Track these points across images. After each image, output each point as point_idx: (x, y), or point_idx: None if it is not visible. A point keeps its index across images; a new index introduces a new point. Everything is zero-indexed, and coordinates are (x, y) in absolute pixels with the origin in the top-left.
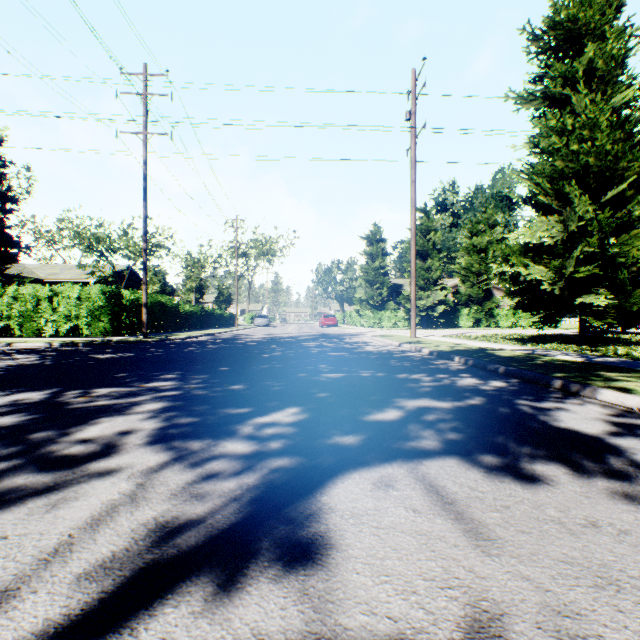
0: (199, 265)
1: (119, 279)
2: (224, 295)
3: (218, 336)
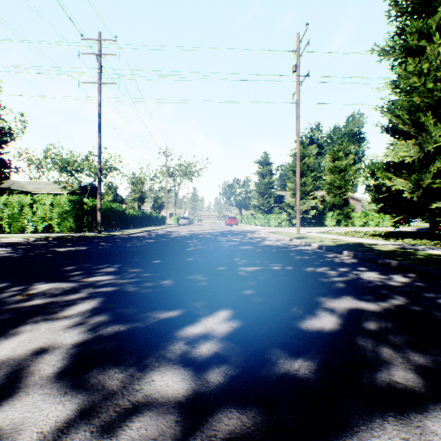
0: (140, 182)
1: (84, 191)
2: (158, 203)
3: (153, 232)
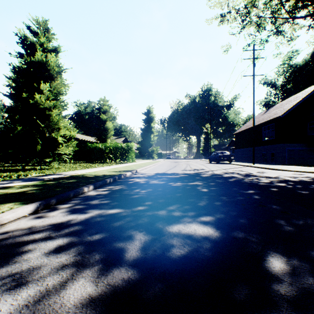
0: None
1: None
2: None
3: None
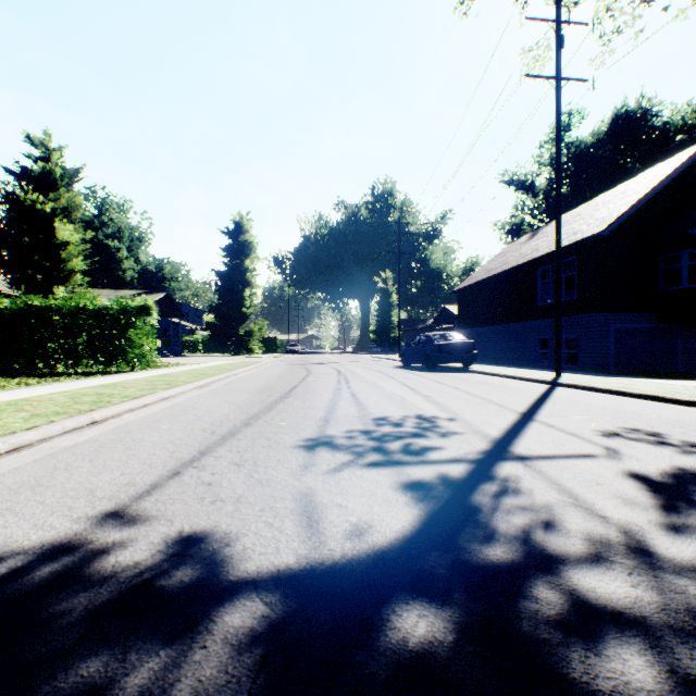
0: None
1: None
2: None
3: None
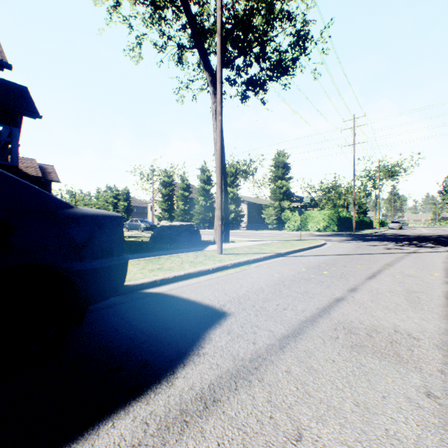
0: (349, 192)
1: (315, 205)
2: (362, 208)
3: (384, 233)
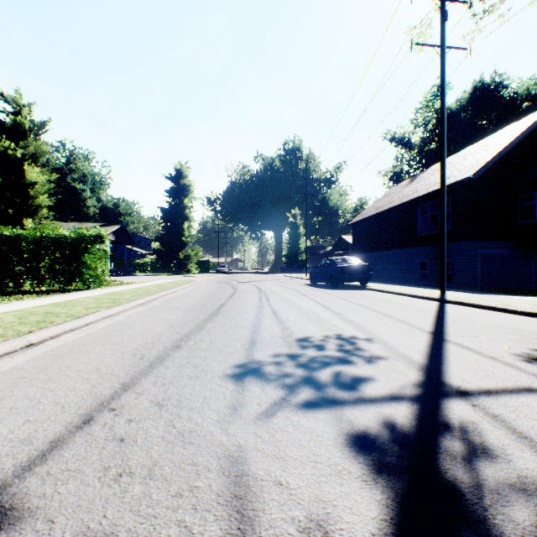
0: None
1: None
2: None
3: None
